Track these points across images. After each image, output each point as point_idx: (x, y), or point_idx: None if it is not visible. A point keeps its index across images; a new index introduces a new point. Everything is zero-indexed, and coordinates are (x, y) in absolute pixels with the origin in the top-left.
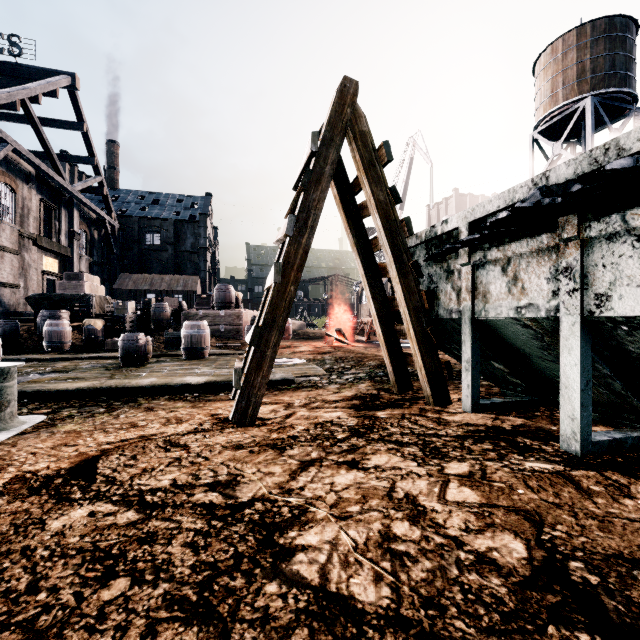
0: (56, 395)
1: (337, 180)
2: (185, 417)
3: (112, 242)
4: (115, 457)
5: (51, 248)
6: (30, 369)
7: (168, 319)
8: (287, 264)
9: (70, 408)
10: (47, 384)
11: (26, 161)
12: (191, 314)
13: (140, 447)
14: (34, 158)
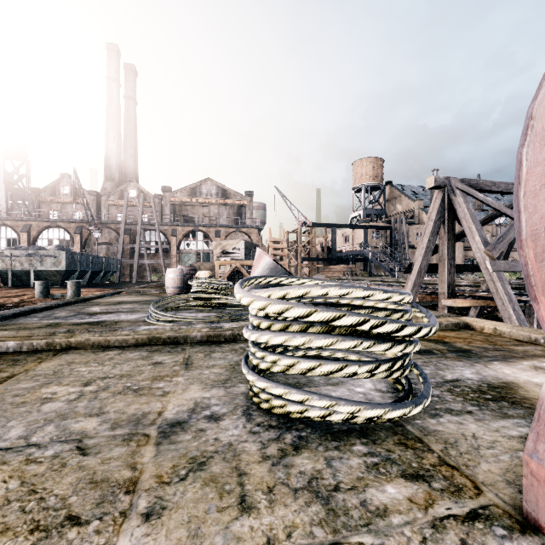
0: None
1: None
2: None
3: None
4: None
5: None
6: None
7: None
8: None
9: None
10: None
11: None
12: None
13: None
14: None
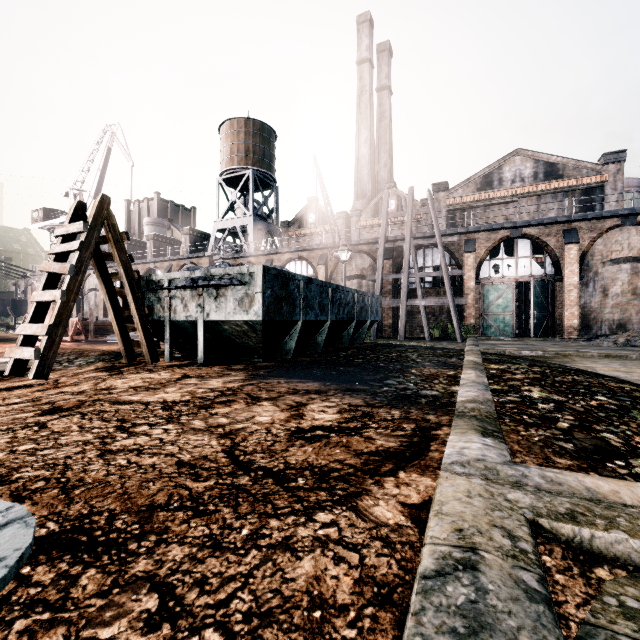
0: None
1: None
2: None
3: None
4: None
5: None
6: None
7: None
8: (69, 291)
9: None
10: None
11: None
12: None
13: None
14: None
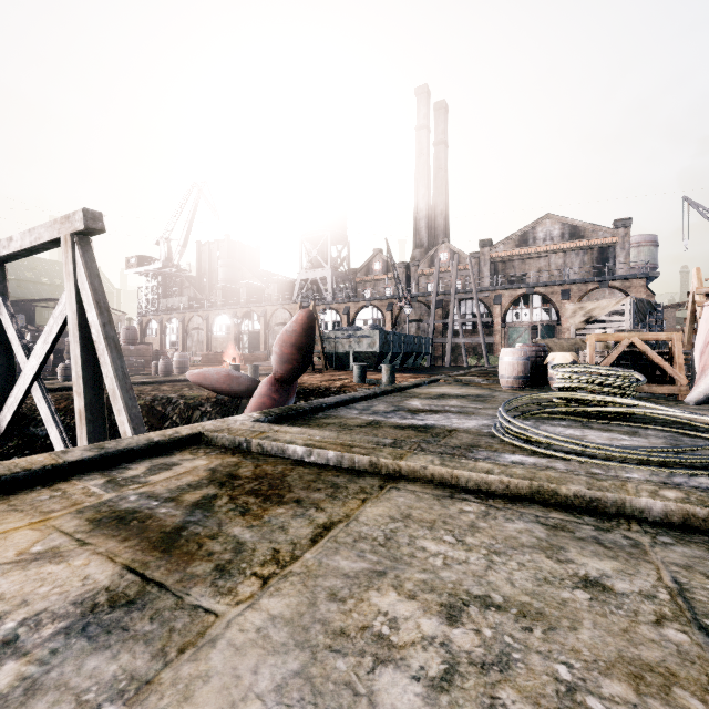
0: None
1: None
2: None
3: None
4: None
5: None
6: None
7: None
8: None
9: None
10: None
11: None
12: None
13: None
14: None
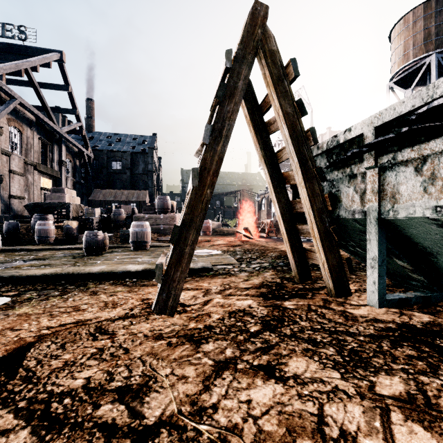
0: (26, 279)
1: (247, 101)
2: (120, 301)
3: (88, 168)
4: (46, 345)
5: (46, 172)
6: (19, 257)
7: (123, 220)
8: (204, 169)
9: (33, 291)
10: (21, 270)
11: (29, 111)
12: (140, 217)
13: (73, 333)
14: (34, 109)
